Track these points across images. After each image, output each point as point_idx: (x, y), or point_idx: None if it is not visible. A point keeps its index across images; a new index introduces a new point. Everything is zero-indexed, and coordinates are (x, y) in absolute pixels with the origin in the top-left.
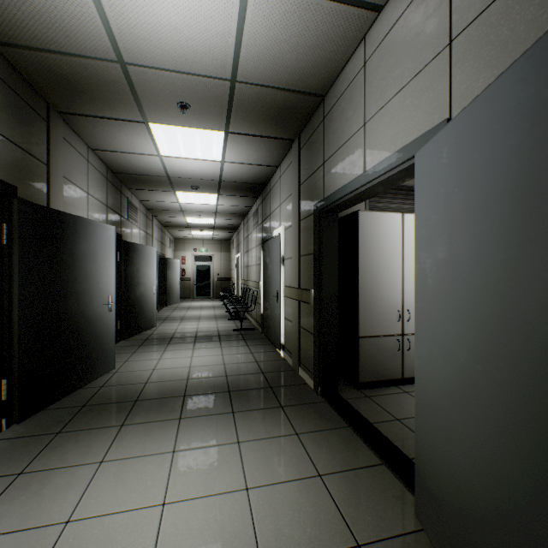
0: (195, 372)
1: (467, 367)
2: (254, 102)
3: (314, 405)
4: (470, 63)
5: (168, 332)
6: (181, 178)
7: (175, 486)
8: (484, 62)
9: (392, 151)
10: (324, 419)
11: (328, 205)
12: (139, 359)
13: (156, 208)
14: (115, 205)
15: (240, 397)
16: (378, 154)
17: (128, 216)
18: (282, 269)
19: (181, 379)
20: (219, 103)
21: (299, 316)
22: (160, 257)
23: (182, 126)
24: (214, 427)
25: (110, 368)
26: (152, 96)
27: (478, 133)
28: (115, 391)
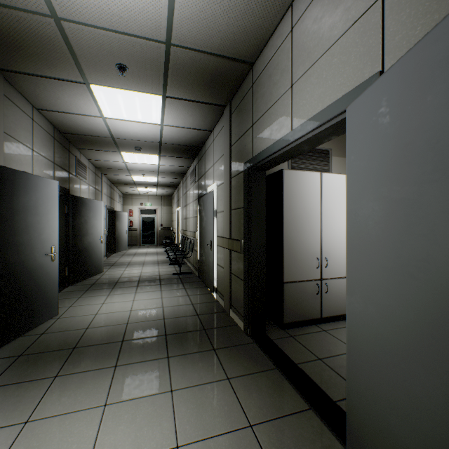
0: (135, 316)
1: (417, 333)
2: (189, 67)
3: (244, 347)
4: (406, 12)
5: (114, 277)
6: (124, 139)
7: (102, 448)
8: (422, 9)
9: (320, 108)
10: (254, 362)
11: (256, 163)
12: (84, 304)
13: (104, 167)
14: (62, 162)
15: (175, 341)
16: (305, 113)
17: (76, 173)
18: (215, 221)
19: (121, 324)
20: (156, 66)
21: (230, 263)
22: (109, 210)
23: (122, 88)
24: (148, 375)
25: (52, 314)
26: (90, 56)
27: (432, 71)
28: (54, 338)
